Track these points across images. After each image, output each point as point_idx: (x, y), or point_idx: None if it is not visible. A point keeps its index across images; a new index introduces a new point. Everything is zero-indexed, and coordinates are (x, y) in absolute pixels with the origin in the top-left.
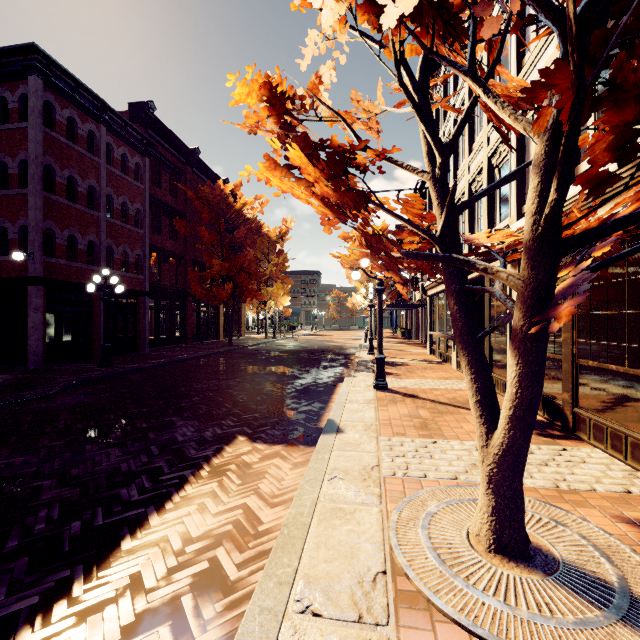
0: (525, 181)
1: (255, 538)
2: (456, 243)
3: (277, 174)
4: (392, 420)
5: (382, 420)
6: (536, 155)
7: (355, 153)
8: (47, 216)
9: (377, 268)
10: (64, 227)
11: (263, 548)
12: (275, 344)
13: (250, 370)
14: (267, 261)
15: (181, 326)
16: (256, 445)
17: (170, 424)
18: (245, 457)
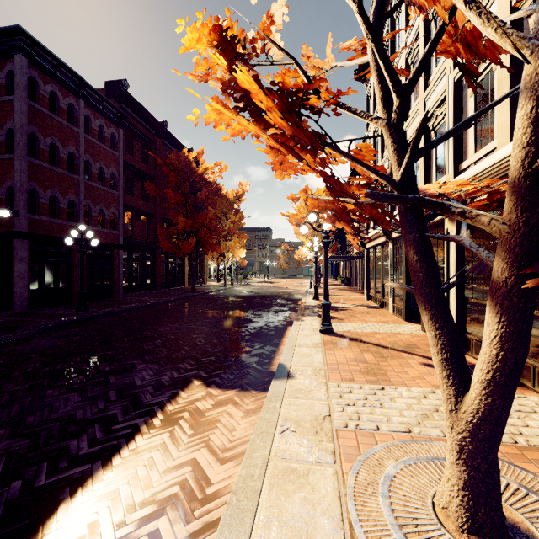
0: (462, 141)
1: (202, 504)
2: (414, 190)
3: (226, 117)
4: (339, 364)
5: (330, 364)
6: (528, 76)
7: (309, 93)
8: (31, 178)
9: (328, 219)
10: (47, 188)
11: (210, 518)
12: (232, 290)
13: (209, 314)
14: (226, 219)
15: (151, 275)
16: (210, 390)
17: (131, 367)
18: (199, 403)
